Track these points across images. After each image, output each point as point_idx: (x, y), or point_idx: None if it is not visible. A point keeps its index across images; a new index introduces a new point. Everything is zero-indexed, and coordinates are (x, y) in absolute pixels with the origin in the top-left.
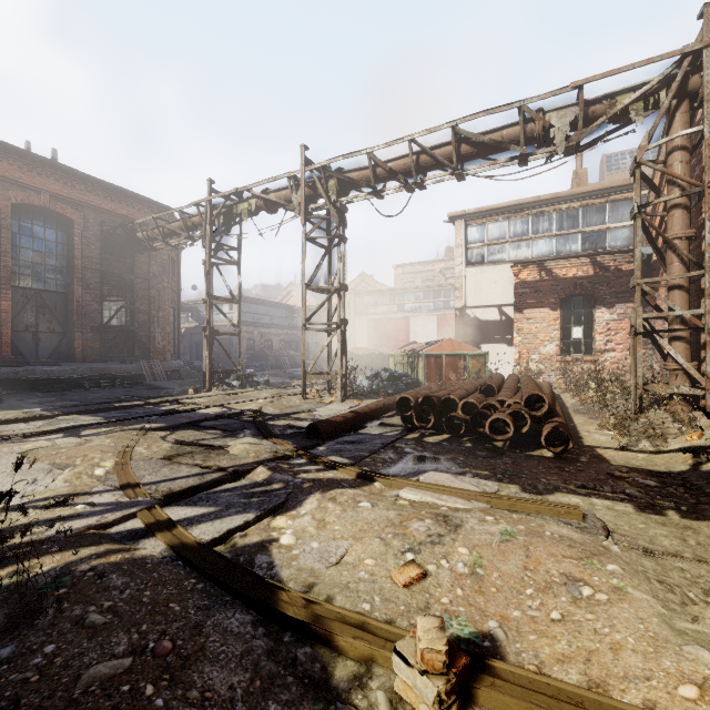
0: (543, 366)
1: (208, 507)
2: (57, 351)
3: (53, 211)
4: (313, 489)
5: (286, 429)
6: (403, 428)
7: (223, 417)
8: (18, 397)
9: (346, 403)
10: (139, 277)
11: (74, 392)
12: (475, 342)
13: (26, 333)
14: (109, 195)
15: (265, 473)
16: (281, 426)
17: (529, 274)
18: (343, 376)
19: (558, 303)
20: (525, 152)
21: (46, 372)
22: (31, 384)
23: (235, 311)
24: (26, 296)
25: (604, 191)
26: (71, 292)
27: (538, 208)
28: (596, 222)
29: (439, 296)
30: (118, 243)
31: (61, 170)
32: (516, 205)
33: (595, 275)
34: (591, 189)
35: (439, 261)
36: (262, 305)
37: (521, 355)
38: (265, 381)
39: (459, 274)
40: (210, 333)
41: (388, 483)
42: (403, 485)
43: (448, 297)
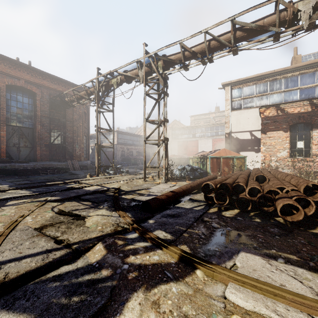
0: (278, 164)
1: (19, 314)
2: (28, 156)
3: (26, 88)
4: (137, 283)
5: (131, 202)
6: (205, 203)
7: (97, 192)
8: (5, 178)
9: (168, 184)
10: (68, 121)
11: (34, 176)
12: (236, 151)
13: (13, 147)
14: (53, 81)
15: (101, 252)
16: (128, 199)
17: (270, 112)
18: (166, 169)
19: (288, 128)
20: (279, 30)
21: (20, 166)
22: (14, 172)
23: (116, 138)
24: (13, 130)
25: (314, 64)
26: (35, 127)
27: (273, 76)
28: (309, 82)
29: (213, 129)
30: (57, 104)
31: (30, 68)
32: (260, 76)
33: (312, 111)
34: (307, 63)
35: (212, 113)
36: (128, 135)
37: (265, 157)
38: (126, 171)
39: (228, 115)
40: (98, 146)
41: (210, 273)
42: (226, 279)
43: (218, 130)
